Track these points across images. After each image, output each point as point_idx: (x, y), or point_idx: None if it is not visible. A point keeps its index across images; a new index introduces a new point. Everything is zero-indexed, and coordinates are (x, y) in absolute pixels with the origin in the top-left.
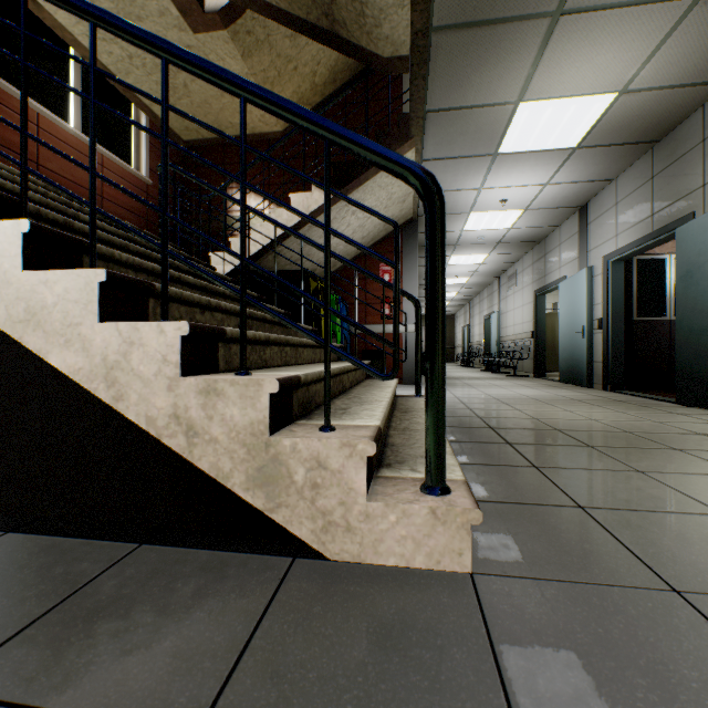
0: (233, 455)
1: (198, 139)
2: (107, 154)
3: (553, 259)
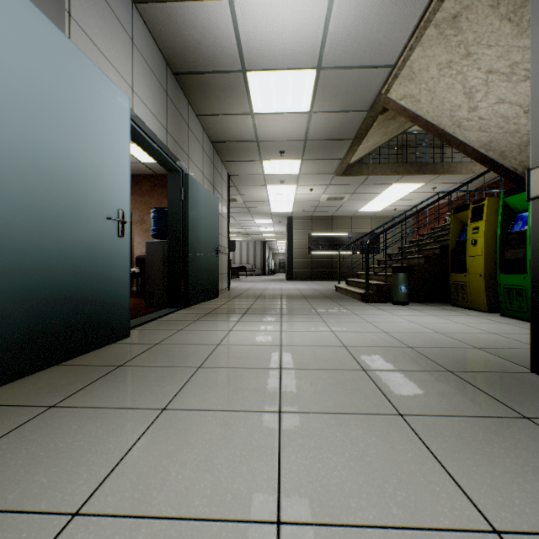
0: None
1: None
2: None
3: None
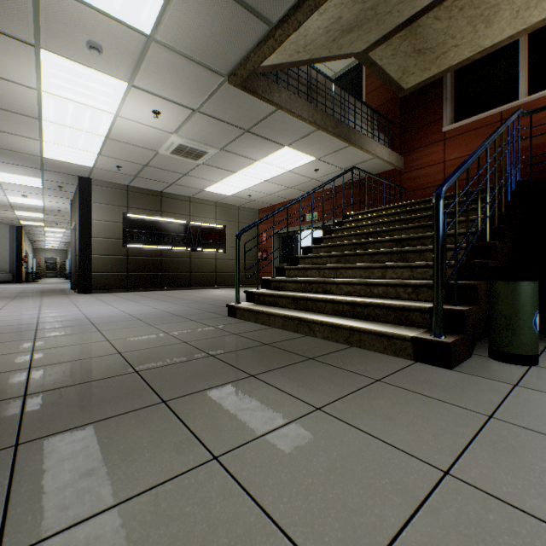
0: None
1: None
2: None
3: None
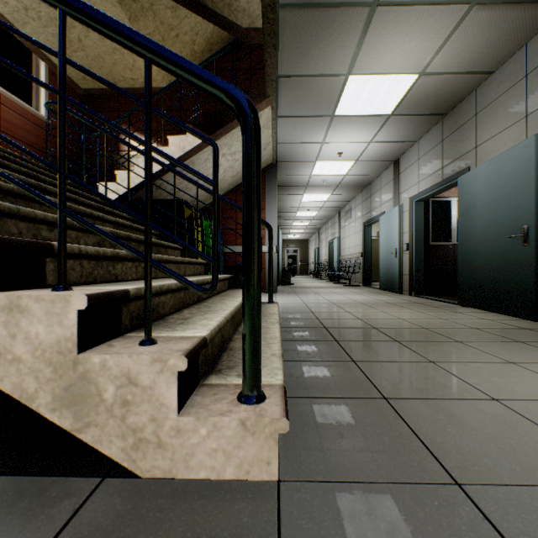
0: (39, 374)
1: (95, 89)
2: (5, 92)
3: (376, 199)
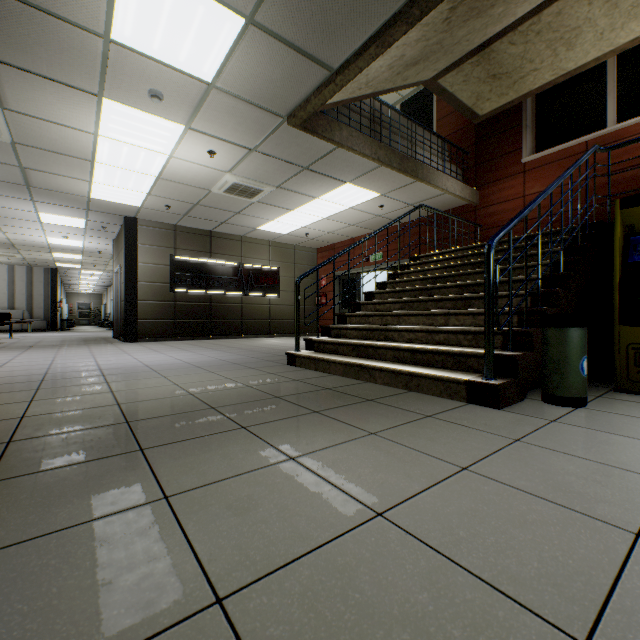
0: None
1: None
2: None
3: None
